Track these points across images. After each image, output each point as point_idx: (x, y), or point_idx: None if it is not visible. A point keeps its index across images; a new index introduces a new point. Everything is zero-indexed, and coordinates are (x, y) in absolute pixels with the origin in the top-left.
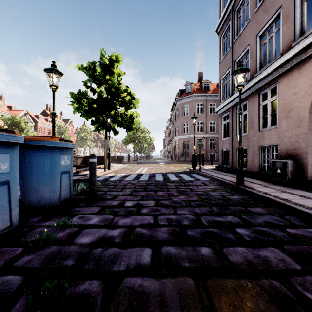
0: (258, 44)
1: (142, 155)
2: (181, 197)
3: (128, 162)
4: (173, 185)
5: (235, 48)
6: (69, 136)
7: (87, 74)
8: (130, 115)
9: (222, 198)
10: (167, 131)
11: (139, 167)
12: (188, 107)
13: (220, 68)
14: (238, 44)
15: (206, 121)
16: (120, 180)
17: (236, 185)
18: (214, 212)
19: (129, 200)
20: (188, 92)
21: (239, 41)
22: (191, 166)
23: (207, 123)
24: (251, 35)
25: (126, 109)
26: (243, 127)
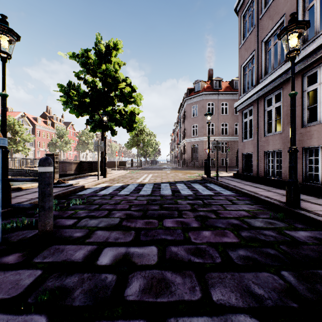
0: (299, 10)
1: (147, 160)
2: (206, 233)
3: (132, 167)
4: (187, 203)
5: (262, 23)
6: (70, 139)
7: (79, 63)
8: (131, 111)
9: (281, 238)
10: (174, 135)
11: (142, 175)
12: (198, 106)
13: (240, 54)
14: (267, 17)
15: (218, 122)
16: (113, 193)
17: (287, 207)
18: (302, 298)
19: (111, 244)
20: (198, 91)
21: (268, 13)
22: (203, 173)
23: (218, 124)
24: (288, 1)
25: (126, 104)
26: (275, 124)
